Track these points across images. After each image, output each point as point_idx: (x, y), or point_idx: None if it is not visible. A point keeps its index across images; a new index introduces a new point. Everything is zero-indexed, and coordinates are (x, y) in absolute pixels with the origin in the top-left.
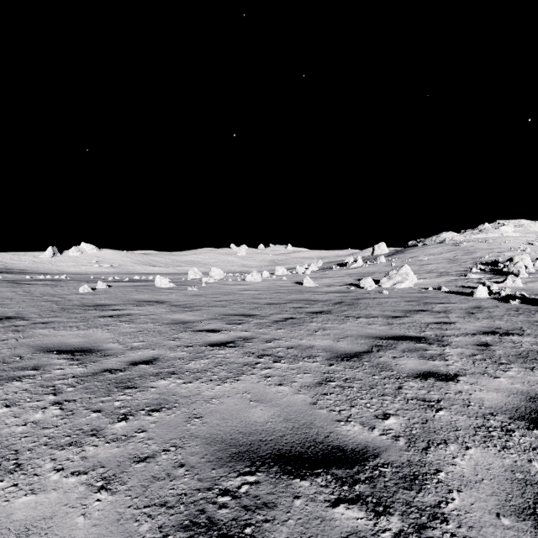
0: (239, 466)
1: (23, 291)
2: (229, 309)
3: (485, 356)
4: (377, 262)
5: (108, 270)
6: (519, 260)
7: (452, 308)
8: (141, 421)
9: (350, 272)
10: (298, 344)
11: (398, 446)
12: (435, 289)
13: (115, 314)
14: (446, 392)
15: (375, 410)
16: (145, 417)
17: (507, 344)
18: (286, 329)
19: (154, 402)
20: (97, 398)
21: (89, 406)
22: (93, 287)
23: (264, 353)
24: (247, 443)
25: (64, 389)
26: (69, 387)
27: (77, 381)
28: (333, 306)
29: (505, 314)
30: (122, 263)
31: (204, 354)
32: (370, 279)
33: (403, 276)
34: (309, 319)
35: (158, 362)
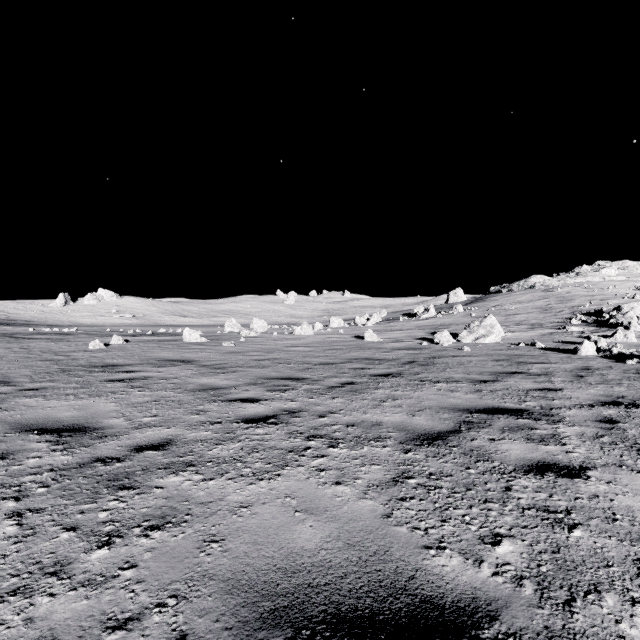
0: (275, 639)
1: (19, 347)
2: (273, 371)
3: (614, 437)
4: (452, 312)
5: (129, 321)
6: (629, 309)
7: (554, 370)
8: (132, 547)
9: (421, 324)
10: (361, 419)
11: (525, 598)
12: (528, 345)
13: (127, 378)
14: (576, 497)
15: (478, 528)
16: (139, 540)
17: (639, 420)
18: (344, 399)
19: (156, 512)
20: (76, 506)
21: (61, 520)
22: (107, 343)
23: (316, 433)
24: (289, 590)
25: (32, 490)
26: (40, 486)
27: (55, 476)
28: (403, 367)
29: (624, 378)
30: (147, 313)
31: (236, 434)
32: (446, 332)
33: (487, 328)
34: (374, 385)
35: (172, 447)
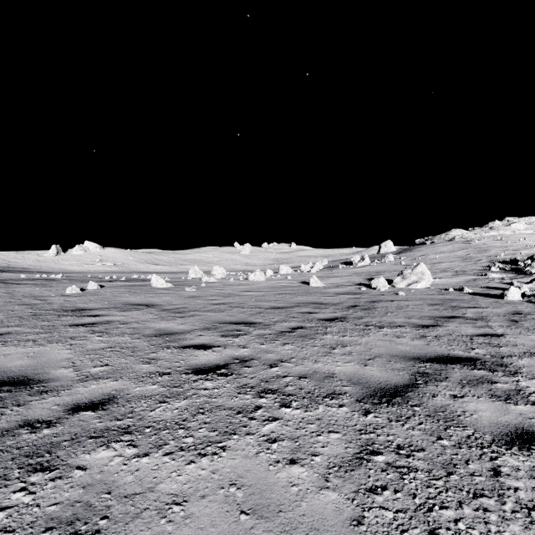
0: None
1: (5, 292)
2: (227, 315)
3: None
4: (384, 261)
5: (110, 268)
6: None
7: (488, 314)
8: None
9: (358, 271)
10: (313, 370)
11: None
12: (456, 290)
13: (91, 322)
14: None
15: None
16: None
17: None
18: (295, 345)
19: (65, 513)
20: None
21: None
22: (84, 288)
23: (267, 387)
24: None
25: None
26: None
27: None
28: (347, 311)
29: None
30: (125, 262)
31: (183, 389)
32: (382, 279)
33: (418, 275)
34: (322, 330)
35: (112, 406)
